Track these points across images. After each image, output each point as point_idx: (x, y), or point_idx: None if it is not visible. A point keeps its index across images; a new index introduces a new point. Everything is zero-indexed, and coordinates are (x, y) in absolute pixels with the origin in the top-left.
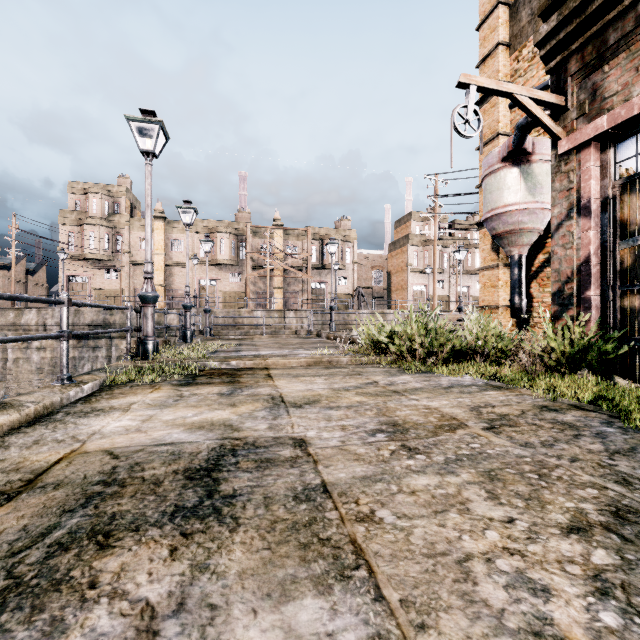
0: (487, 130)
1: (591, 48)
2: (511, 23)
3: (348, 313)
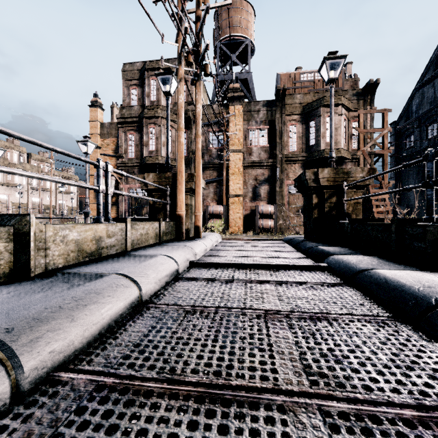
0: (93, 158)
1: (127, 171)
2: (101, 129)
3: None
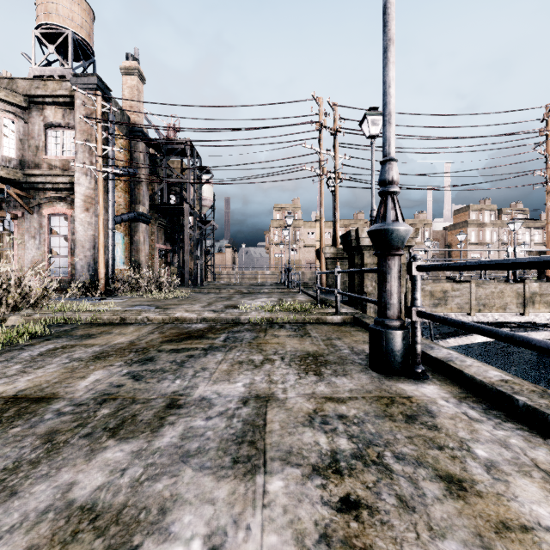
0: None
1: None
2: None
3: (467, 274)
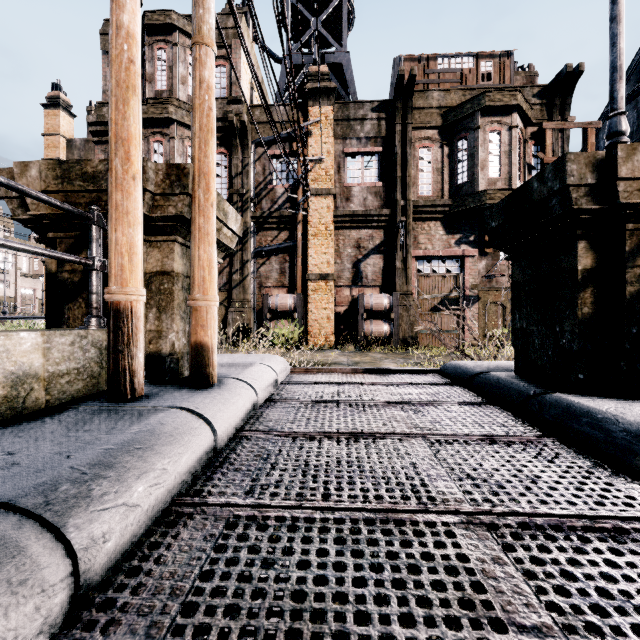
0: None
1: None
2: (68, 150)
3: None
